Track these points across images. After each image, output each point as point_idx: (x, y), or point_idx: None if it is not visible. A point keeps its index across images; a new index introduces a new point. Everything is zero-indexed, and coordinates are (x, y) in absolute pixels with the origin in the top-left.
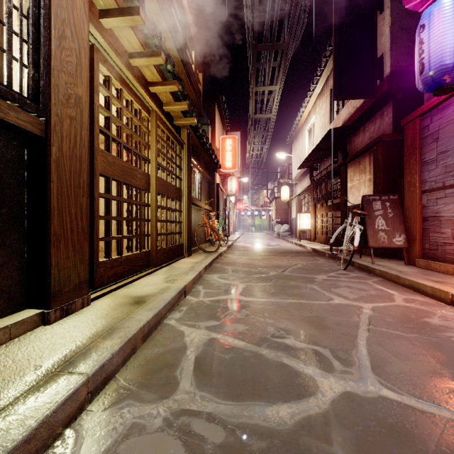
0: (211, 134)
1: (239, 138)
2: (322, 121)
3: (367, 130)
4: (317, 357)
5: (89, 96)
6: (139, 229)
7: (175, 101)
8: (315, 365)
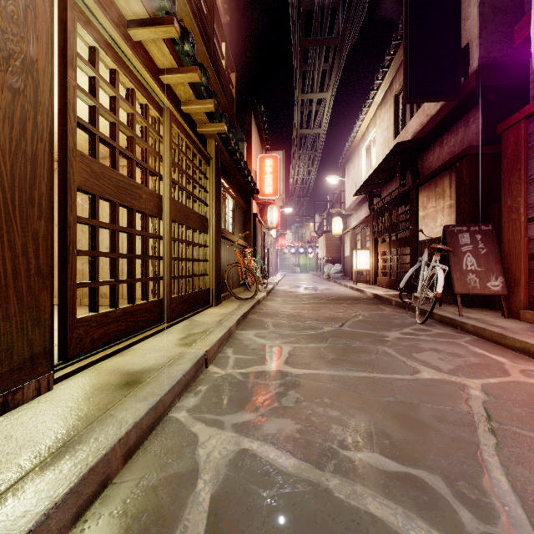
0: (246, 152)
1: (281, 159)
2: (384, 136)
3: (446, 143)
4: (426, 498)
5: (60, 71)
6: (145, 270)
7: (197, 98)
8: (427, 519)
